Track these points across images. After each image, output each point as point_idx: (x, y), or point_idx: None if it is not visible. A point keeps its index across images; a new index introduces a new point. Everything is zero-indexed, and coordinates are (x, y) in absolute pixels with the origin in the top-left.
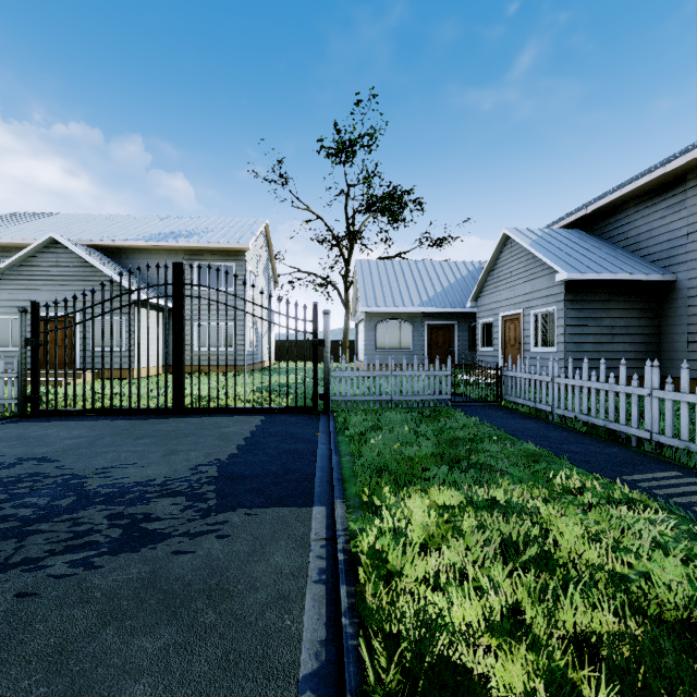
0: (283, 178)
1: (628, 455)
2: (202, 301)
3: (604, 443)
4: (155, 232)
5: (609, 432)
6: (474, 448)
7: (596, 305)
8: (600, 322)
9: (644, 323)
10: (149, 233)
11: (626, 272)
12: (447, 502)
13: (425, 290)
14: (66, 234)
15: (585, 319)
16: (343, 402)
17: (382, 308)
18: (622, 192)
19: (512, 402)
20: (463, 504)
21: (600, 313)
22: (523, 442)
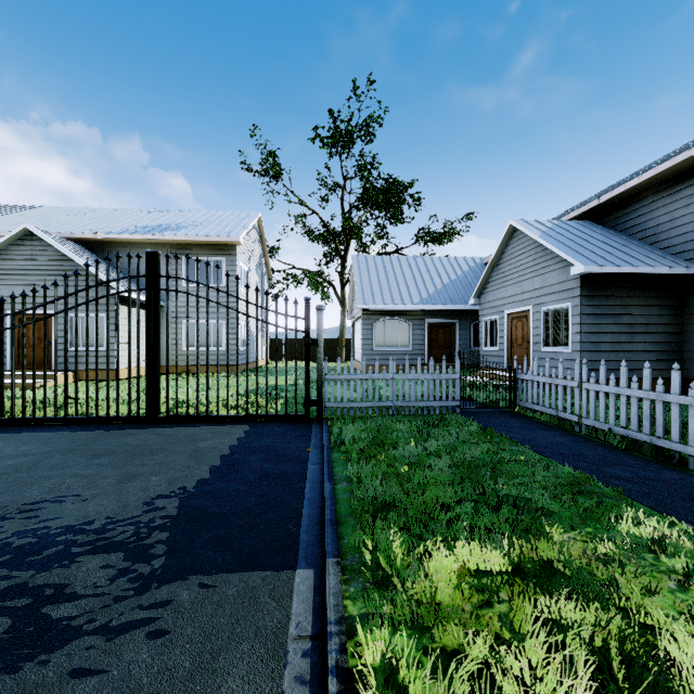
0: (277, 170)
1: (693, 484)
2: (190, 297)
3: (655, 465)
4: (141, 225)
5: (657, 451)
6: (498, 472)
7: (614, 301)
8: (619, 320)
9: (665, 321)
10: (135, 226)
11: (648, 265)
12: (481, 565)
13: (424, 286)
14: (46, 227)
15: (602, 316)
16: (339, 409)
17: (380, 306)
18: (640, 179)
19: (527, 408)
20: (508, 575)
21: (619, 309)
22: (555, 463)
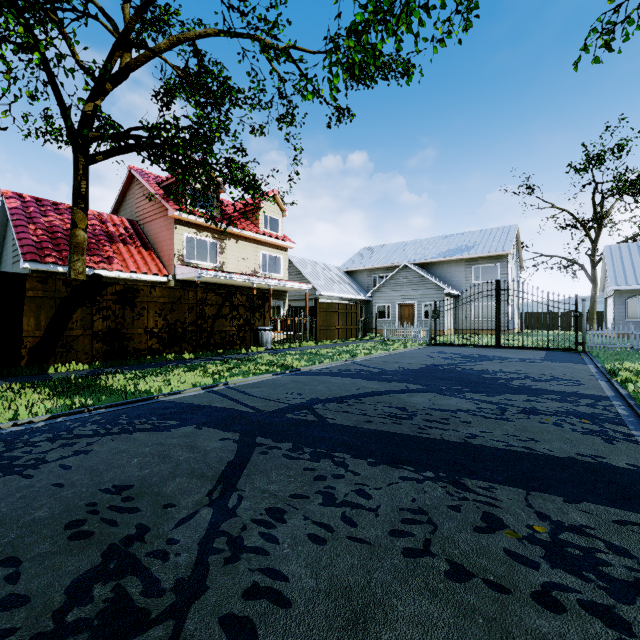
0: (530, 188)
1: None
2: (476, 289)
3: None
4: (445, 250)
5: None
6: None
7: None
8: None
9: None
10: (442, 251)
11: None
12: None
13: None
14: (400, 259)
15: None
16: (595, 347)
17: (633, 286)
18: None
19: None
20: None
21: None
22: None
